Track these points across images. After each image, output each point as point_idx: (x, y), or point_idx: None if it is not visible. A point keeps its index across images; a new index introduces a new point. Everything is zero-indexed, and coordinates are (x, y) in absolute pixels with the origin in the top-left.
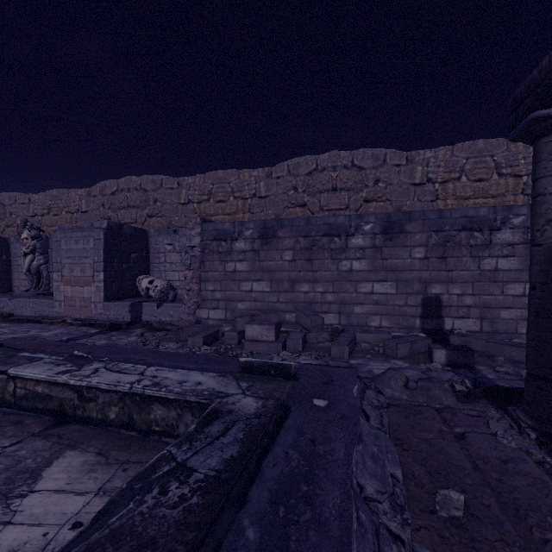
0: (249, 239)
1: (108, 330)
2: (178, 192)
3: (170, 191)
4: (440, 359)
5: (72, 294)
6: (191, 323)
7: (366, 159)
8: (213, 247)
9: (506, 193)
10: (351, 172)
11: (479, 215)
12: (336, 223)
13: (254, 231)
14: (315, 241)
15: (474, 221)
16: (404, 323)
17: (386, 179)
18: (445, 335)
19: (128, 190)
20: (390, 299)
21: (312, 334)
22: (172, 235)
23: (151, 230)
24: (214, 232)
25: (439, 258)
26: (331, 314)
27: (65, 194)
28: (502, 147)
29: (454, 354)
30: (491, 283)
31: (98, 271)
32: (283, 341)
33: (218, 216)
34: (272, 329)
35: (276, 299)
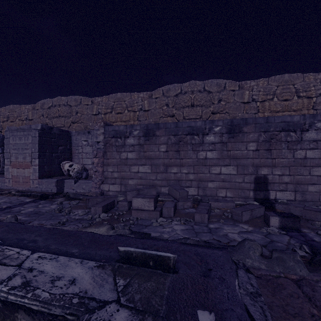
0: (137, 137)
1: (38, 199)
2: (91, 107)
3: (86, 106)
4: (274, 223)
5: (17, 174)
6: (97, 194)
7: (213, 86)
8: (112, 142)
9: (302, 108)
10: (203, 94)
11: (294, 120)
12: (196, 126)
13: (139, 131)
14: (181, 138)
15: (290, 124)
16: (242, 194)
17: (226, 99)
18: (272, 203)
19: (59, 105)
20: (232, 178)
21: (180, 203)
22: (86, 135)
23: (73, 131)
24: (113, 132)
25: (266, 150)
26: (192, 188)
27: (18, 108)
28: (300, 78)
29: (285, 220)
30: (302, 167)
31: (35, 158)
32: (160, 209)
33: (117, 123)
34: (152, 201)
35: (155, 178)
